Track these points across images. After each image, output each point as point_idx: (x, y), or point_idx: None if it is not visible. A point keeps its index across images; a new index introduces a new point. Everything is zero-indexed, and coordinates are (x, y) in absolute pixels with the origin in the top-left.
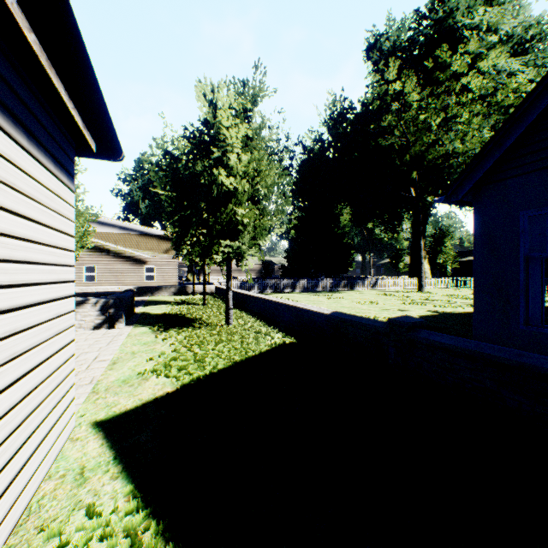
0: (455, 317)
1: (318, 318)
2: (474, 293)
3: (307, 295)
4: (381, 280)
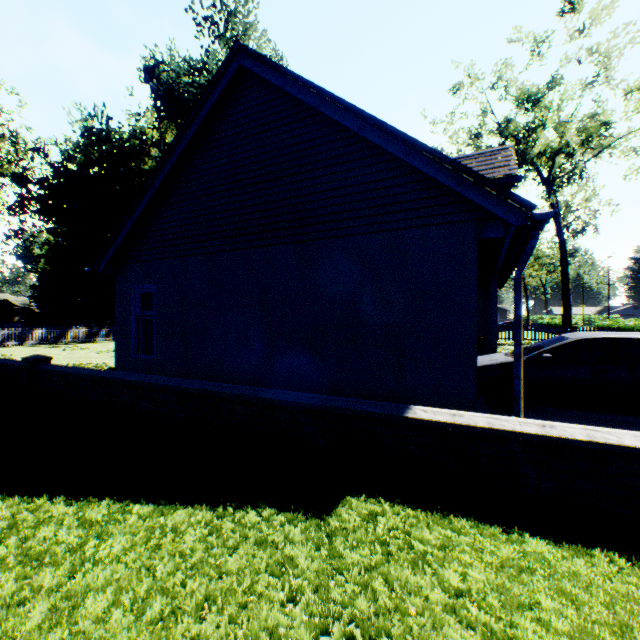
0: None
1: None
2: (116, 337)
3: (40, 348)
4: None
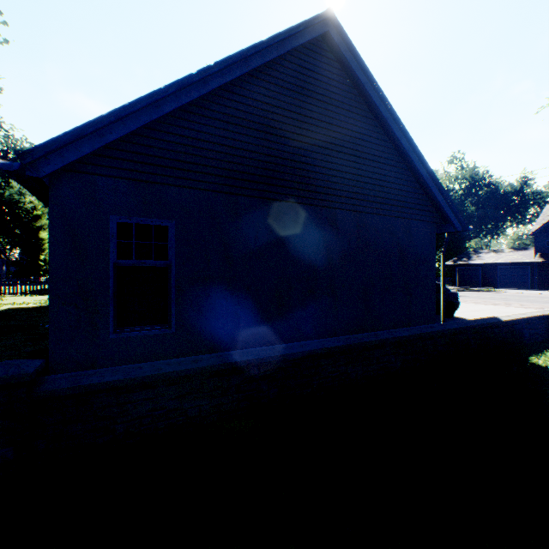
0: None
1: None
2: (52, 306)
3: None
4: None
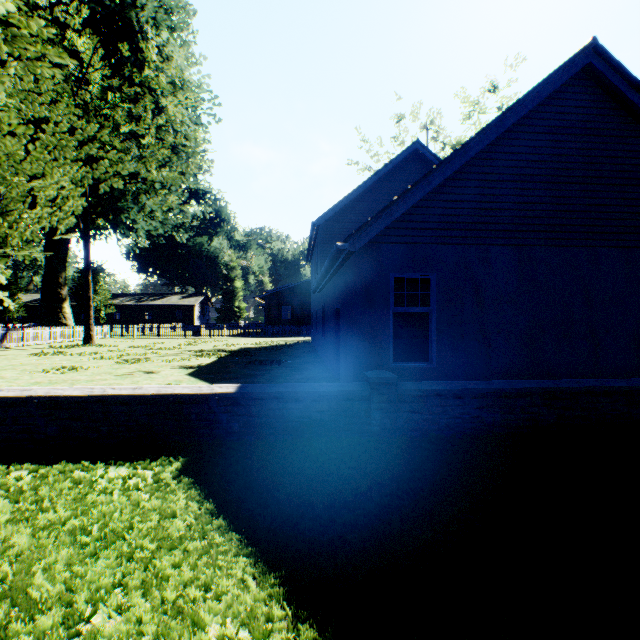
0: (220, 369)
1: (197, 405)
2: (355, 341)
3: None
4: (16, 331)
